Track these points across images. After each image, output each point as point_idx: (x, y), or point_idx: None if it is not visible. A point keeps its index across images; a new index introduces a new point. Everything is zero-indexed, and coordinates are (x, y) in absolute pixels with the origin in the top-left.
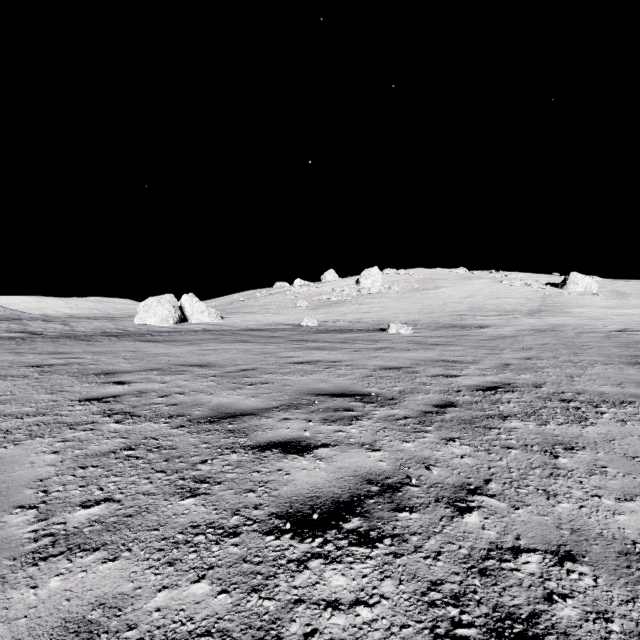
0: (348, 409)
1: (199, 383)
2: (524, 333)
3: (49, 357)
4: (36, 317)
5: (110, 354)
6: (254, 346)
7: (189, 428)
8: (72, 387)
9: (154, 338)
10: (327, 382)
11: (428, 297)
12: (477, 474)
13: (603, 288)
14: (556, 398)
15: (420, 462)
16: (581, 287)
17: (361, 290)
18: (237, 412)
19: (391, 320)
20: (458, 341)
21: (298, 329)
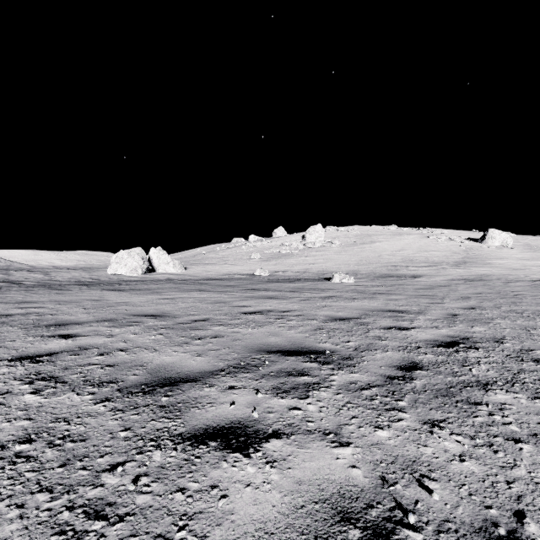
0: (302, 373)
1: (147, 337)
2: (456, 282)
3: (12, 306)
4: (23, 268)
5: (73, 303)
6: (210, 295)
7: (115, 402)
8: (13, 342)
9: (121, 287)
10: (278, 336)
11: (365, 250)
12: (497, 498)
13: (517, 242)
14: (528, 357)
15: (408, 470)
16: (498, 241)
17: (307, 244)
18: (177, 377)
19: (334, 270)
20: (398, 290)
21: (252, 278)
